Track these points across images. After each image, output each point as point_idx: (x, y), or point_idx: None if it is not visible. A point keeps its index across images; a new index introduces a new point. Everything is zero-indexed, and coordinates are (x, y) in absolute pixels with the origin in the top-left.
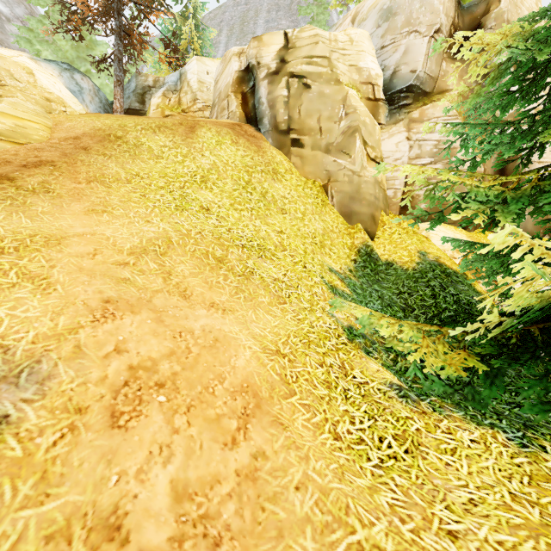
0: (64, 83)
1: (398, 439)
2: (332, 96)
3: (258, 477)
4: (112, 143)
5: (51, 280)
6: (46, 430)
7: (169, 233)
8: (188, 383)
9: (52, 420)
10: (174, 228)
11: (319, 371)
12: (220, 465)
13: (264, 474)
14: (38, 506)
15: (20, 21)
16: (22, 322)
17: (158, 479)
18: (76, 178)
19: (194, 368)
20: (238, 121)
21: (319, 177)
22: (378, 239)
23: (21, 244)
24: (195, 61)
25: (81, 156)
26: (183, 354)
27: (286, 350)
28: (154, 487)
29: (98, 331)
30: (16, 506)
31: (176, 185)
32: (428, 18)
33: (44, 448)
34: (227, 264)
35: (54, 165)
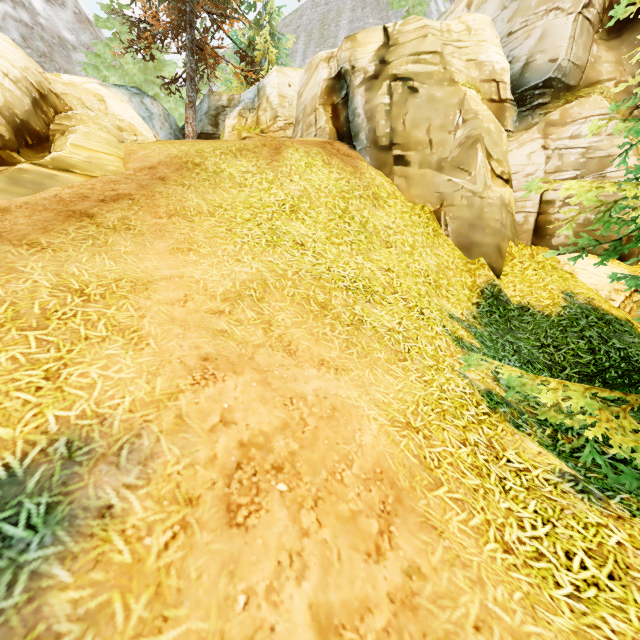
0: (133, 109)
1: (593, 556)
2: (445, 100)
3: (418, 605)
4: (190, 171)
5: (142, 332)
6: (155, 526)
7: (263, 274)
8: (310, 466)
9: (160, 514)
10: (268, 268)
11: (463, 452)
12: (367, 585)
13: (426, 602)
14: (155, 635)
15: (85, 49)
16: (117, 385)
17: (294, 603)
18: (156, 212)
19: (313, 445)
20: (328, 139)
21: (429, 201)
22: (505, 277)
23: (106, 290)
24: (274, 73)
25: (158, 187)
26: (298, 427)
27: (417, 423)
28: (291, 614)
29: (200, 397)
30: (130, 633)
31: (263, 217)
32: None
33: (155, 552)
34: (332, 311)
35: (132, 199)
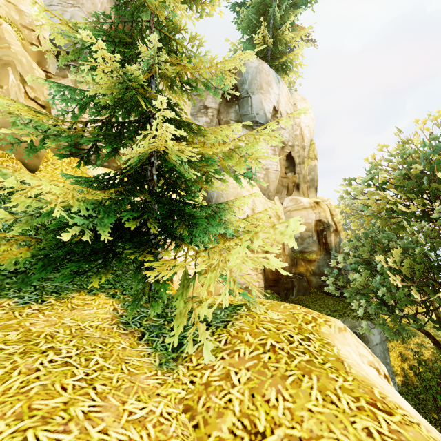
0: None
1: None
2: None
3: None
4: None
5: None
6: None
7: None
8: None
9: None
10: None
11: None
12: None
13: None
14: None
15: None
16: None
17: None
18: None
19: None
20: None
21: None
22: (39, 172)
23: None
24: None
25: None
26: None
27: None
28: None
29: None
30: None
31: None
32: (89, 5)
33: None
34: None
35: None
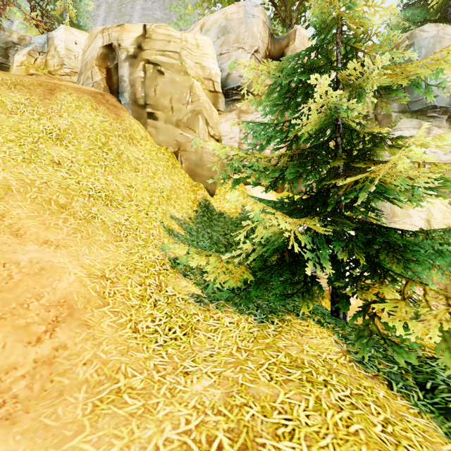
0: None
1: (182, 327)
2: (182, 84)
3: (55, 362)
4: None
5: None
6: None
7: (9, 181)
8: (3, 302)
9: None
10: (16, 177)
11: (138, 289)
12: (20, 357)
13: (61, 359)
14: None
15: None
16: None
17: None
18: None
19: (12, 290)
20: (102, 91)
21: (171, 145)
22: (216, 196)
23: None
24: (62, 29)
25: None
26: (4, 280)
27: (111, 275)
28: None
29: None
30: None
31: (28, 140)
32: (250, 41)
33: None
34: (70, 210)
35: None
